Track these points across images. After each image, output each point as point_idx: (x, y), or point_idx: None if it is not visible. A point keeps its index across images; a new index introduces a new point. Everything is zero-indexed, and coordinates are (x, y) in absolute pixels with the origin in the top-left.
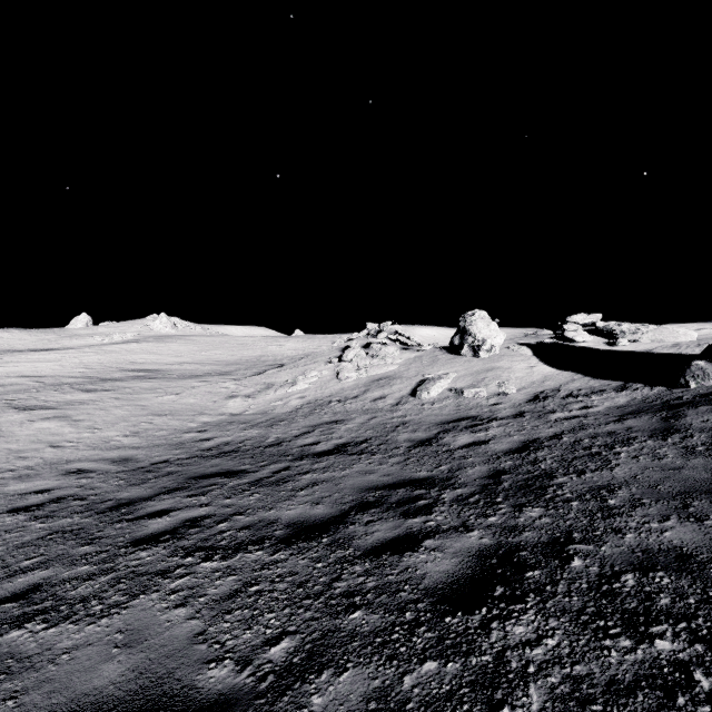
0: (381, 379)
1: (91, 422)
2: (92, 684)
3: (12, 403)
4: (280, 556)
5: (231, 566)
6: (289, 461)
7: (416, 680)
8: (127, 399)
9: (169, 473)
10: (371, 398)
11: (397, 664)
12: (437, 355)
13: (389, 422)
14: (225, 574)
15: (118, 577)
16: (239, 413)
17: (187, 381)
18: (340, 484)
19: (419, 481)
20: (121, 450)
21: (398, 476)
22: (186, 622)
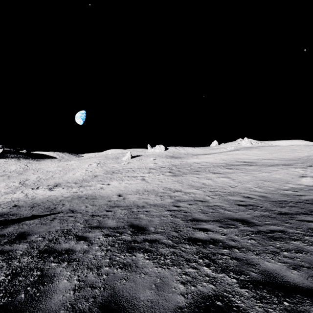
0: None
1: (238, 180)
2: None
3: (209, 171)
4: None
5: None
6: None
7: None
8: (246, 173)
9: (293, 206)
10: None
11: None
12: None
13: None
14: None
15: None
16: (311, 185)
17: (269, 167)
18: None
19: None
20: (258, 192)
21: None
22: None
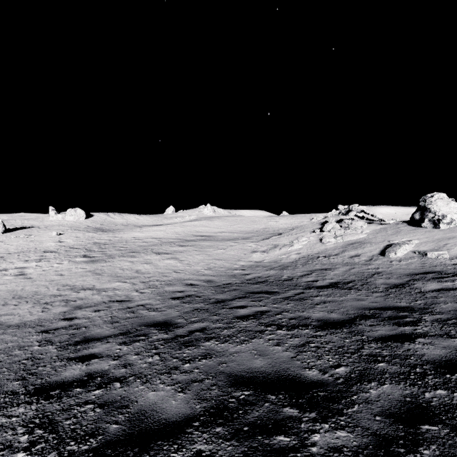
0: (354, 243)
1: (188, 261)
2: (254, 365)
3: (153, 250)
4: (320, 333)
5: (294, 334)
6: (302, 289)
7: (433, 395)
8: (200, 251)
9: (234, 289)
10: (348, 256)
11: (418, 387)
12: (399, 227)
13: (366, 271)
14: (292, 337)
15: (238, 330)
16: (260, 261)
17: (227, 242)
18: (342, 304)
19: (401, 308)
20: (205, 276)
21: (384, 304)
22: (283, 352)
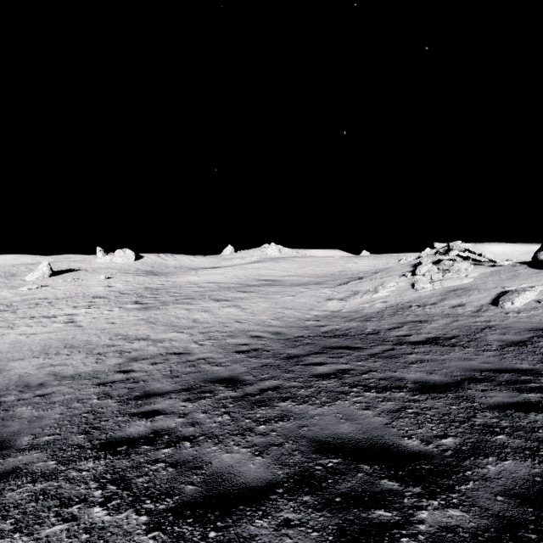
0: (456, 290)
1: (251, 310)
2: (340, 430)
3: (211, 297)
4: (419, 398)
5: (386, 397)
6: (391, 345)
7: None
8: (265, 298)
9: (308, 343)
10: (449, 305)
11: None
12: (517, 269)
13: (473, 325)
14: (384, 400)
15: (318, 390)
16: (337, 310)
17: (296, 287)
18: (444, 364)
19: (523, 370)
20: (273, 327)
21: (499, 365)
22: (375, 417)
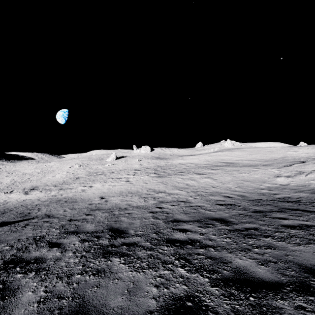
0: None
1: (220, 180)
2: None
3: (193, 172)
4: None
5: None
6: None
7: None
8: (228, 173)
9: (267, 204)
10: None
11: None
12: None
13: None
14: None
15: (290, 235)
16: (285, 184)
17: (248, 167)
18: None
19: None
20: (237, 192)
21: None
22: None
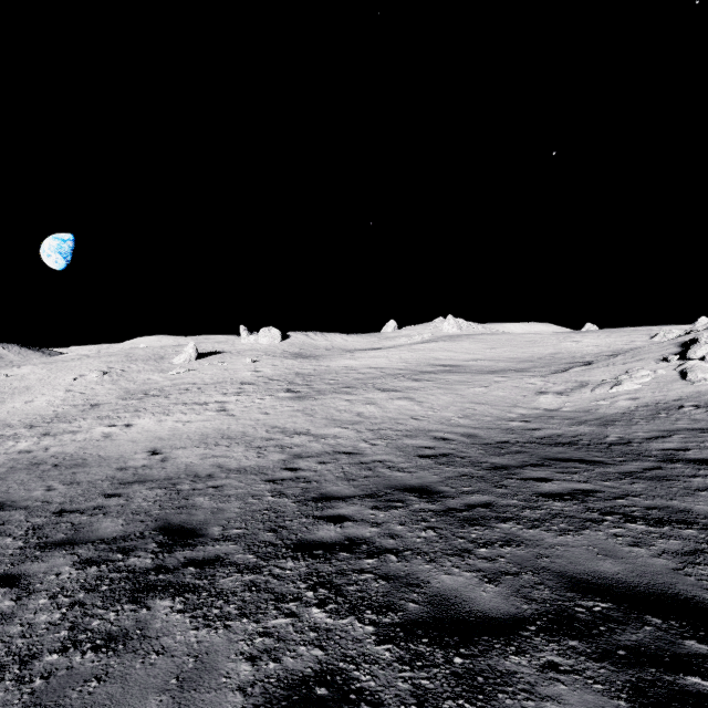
0: None
1: (429, 404)
2: (601, 568)
3: (375, 386)
4: None
5: (665, 533)
6: (655, 461)
7: None
8: (446, 389)
9: (518, 451)
10: None
11: None
12: None
13: None
14: (663, 537)
15: (551, 514)
16: (554, 409)
17: (488, 375)
18: None
19: None
20: (462, 427)
21: None
22: (652, 558)
